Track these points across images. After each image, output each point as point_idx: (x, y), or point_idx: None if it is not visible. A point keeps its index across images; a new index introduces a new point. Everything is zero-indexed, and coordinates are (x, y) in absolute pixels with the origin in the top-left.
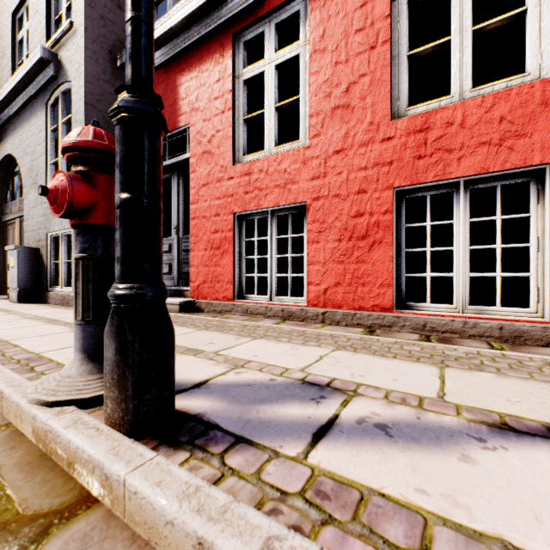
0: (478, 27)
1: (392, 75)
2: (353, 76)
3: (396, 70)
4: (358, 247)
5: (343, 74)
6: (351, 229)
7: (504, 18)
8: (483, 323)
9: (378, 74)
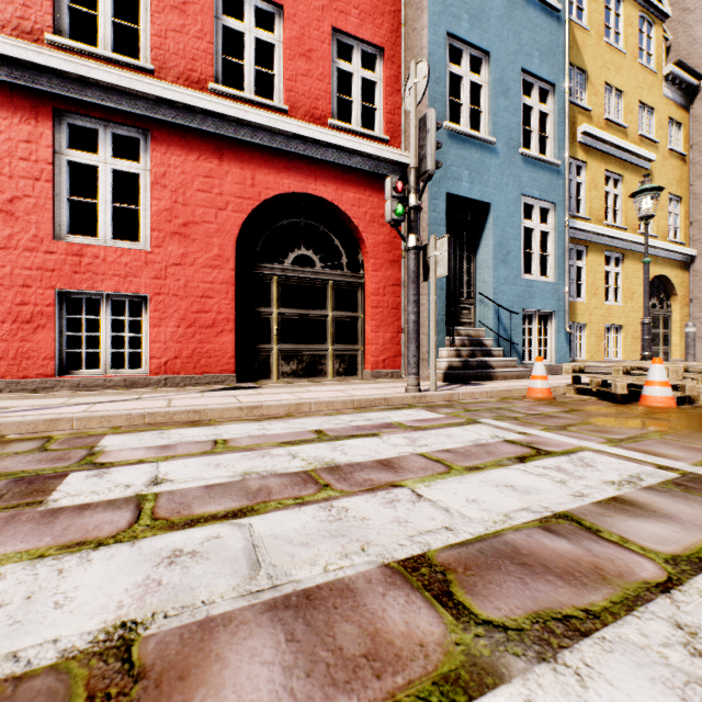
0: (115, 205)
1: (56, 206)
2: (19, 192)
3: (59, 204)
4: (24, 329)
5: (7, 186)
6: (16, 314)
7: (129, 207)
8: (116, 379)
9: (43, 202)
